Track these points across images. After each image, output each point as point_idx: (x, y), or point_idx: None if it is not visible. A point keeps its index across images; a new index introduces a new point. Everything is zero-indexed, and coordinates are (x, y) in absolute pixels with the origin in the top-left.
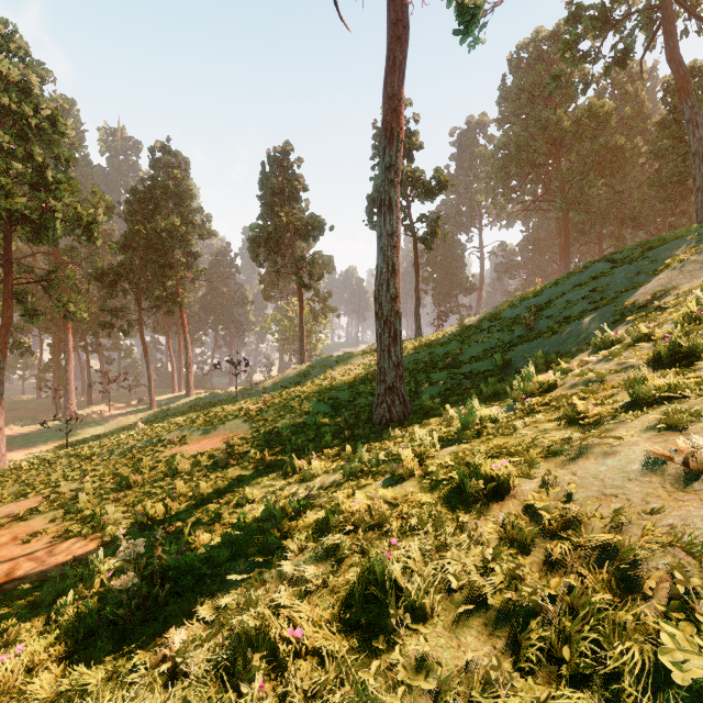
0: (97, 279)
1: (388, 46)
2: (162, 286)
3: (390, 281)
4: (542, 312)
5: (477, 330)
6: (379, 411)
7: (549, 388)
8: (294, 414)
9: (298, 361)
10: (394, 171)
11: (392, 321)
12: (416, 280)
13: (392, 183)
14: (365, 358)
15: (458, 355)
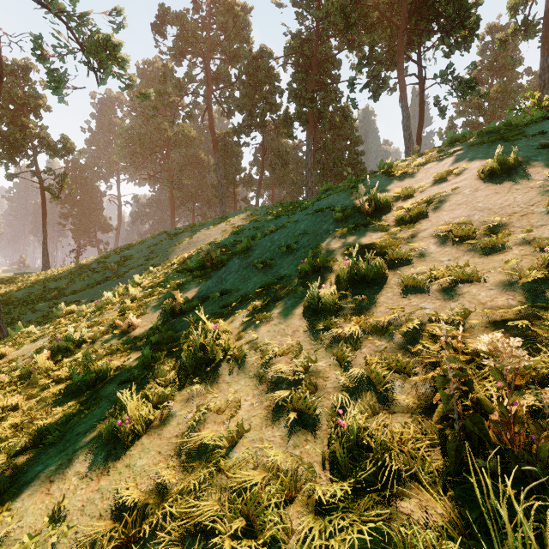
0: None
1: None
2: None
3: None
4: (125, 262)
5: (88, 269)
6: None
7: (71, 313)
8: None
9: None
10: None
11: None
12: (44, 221)
13: None
14: None
15: (65, 289)
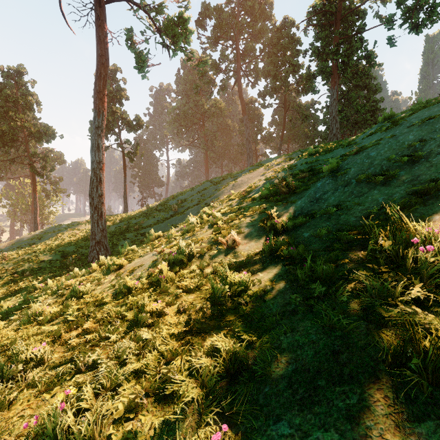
0: None
1: (97, 65)
2: None
3: (98, 187)
4: (182, 203)
5: (155, 210)
6: (92, 254)
7: (158, 237)
8: (32, 263)
9: (30, 228)
10: (101, 130)
11: (100, 207)
12: (125, 178)
13: (100, 136)
14: (87, 226)
15: (142, 224)
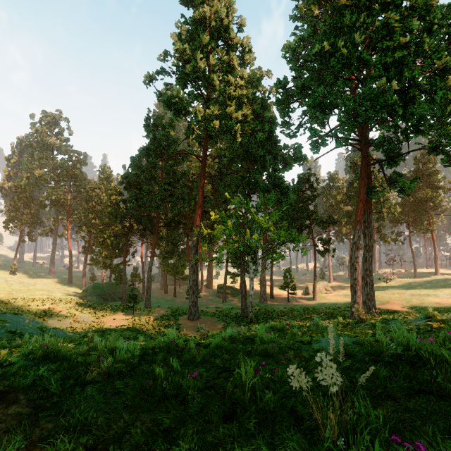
0: (389, 221)
1: None
2: (420, 222)
3: None
4: None
5: None
6: None
7: None
8: None
9: None
10: None
11: None
12: None
13: None
14: None
15: None
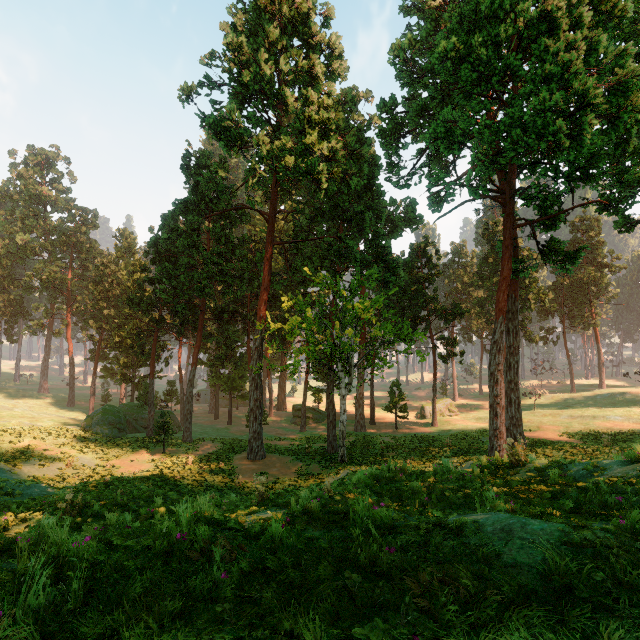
0: (537, 312)
1: None
2: (580, 314)
3: None
4: None
5: None
6: None
7: None
8: None
9: None
10: None
11: None
12: None
13: None
14: None
15: None
